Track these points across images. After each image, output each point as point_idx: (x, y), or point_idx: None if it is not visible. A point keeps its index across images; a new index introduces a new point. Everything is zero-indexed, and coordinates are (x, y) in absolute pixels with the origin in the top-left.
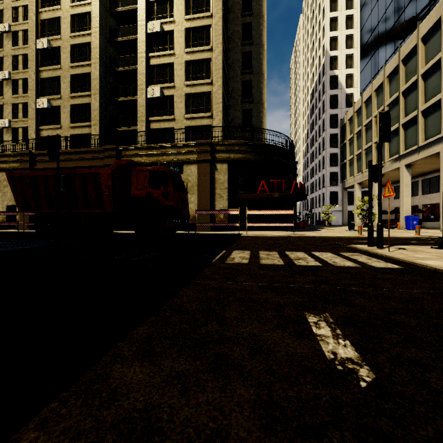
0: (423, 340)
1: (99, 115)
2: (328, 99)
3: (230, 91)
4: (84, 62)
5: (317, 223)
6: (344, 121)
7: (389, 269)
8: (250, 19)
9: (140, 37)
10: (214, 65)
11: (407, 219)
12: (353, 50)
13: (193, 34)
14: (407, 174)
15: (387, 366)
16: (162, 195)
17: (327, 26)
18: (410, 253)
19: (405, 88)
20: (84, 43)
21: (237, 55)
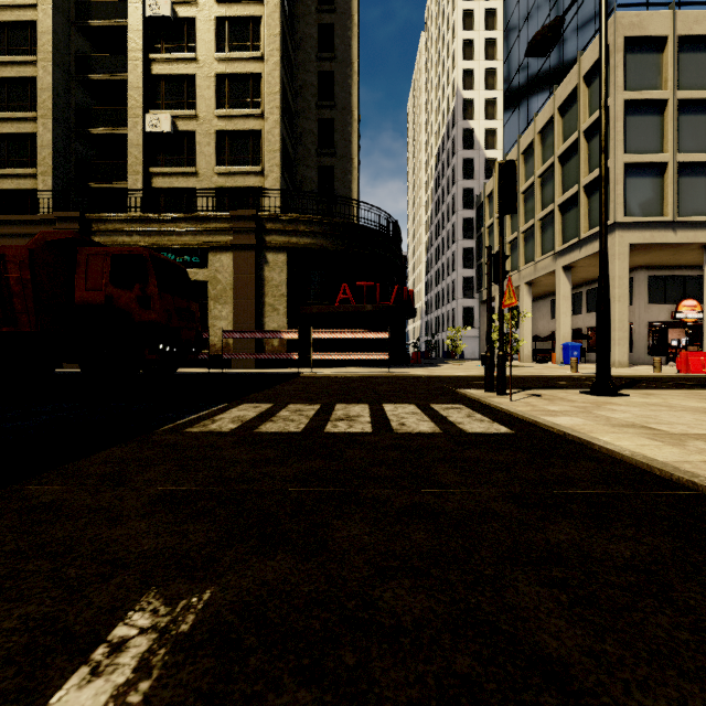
0: None
1: (52, 156)
2: (460, 164)
3: (298, 133)
4: (23, 57)
5: (444, 356)
6: (481, 198)
7: (486, 437)
8: (331, 17)
9: (132, 22)
10: (267, 85)
11: (565, 349)
12: (496, 93)
13: (230, 30)
14: (565, 281)
15: None
16: (136, 301)
17: (458, 52)
18: (542, 403)
19: (563, 151)
20: (24, 22)
21: (309, 76)
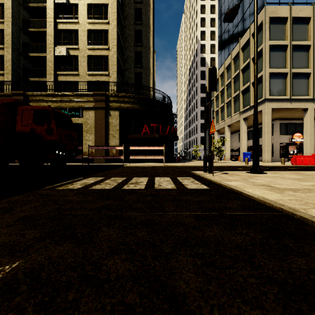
0: None
1: (11, 65)
2: (199, 73)
3: (125, 57)
4: None
5: (192, 158)
6: None
7: (195, 190)
8: (140, 5)
9: (48, 4)
10: (111, 35)
11: (244, 155)
12: (215, 42)
13: (94, 9)
14: (244, 125)
15: None
16: (45, 131)
17: (198, 23)
18: (227, 176)
19: (243, 67)
20: None
21: (130, 31)
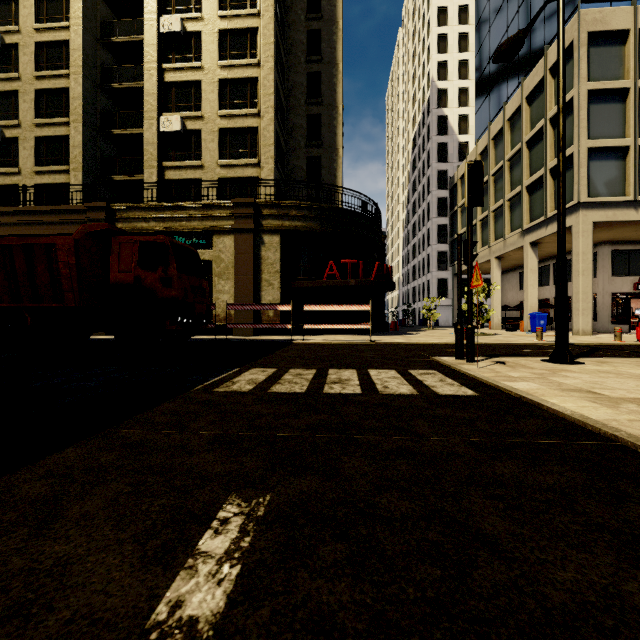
0: (382, 556)
1: (82, 155)
2: (435, 148)
3: (289, 128)
4: (58, 71)
5: (420, 323)
6: (454, 180)
7: (455, 398)
8: (318, 24)
9: (148, 37)
10: (263, 88)
11: (532, 318)
12: (468, 82)
13: (231, 40)
14: (532, 256)
15: (250, 639)
16: (159, 281)
17: (433, 46)
18: (505, 370)
19: (530, 137)
20: (59, 42)
21: (299, 76)
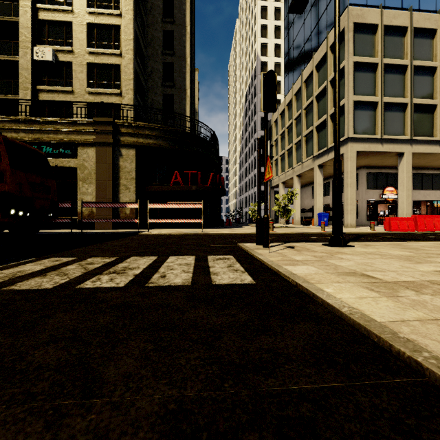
0: None
1: None
2: (259, 102)
3: (149, 71)
4: None
5: (249, 221)
6: (271, 123)
7: (226, 289)
8: None
9: None
10: (124, 34)
11: (319, 216)
12: (280, 59)
13: None
14: (319, 174)
15: None
16: None
17: (258, 32)
18: (292, 254)
19: (318, 93)
20: None
21: (157, 32)
